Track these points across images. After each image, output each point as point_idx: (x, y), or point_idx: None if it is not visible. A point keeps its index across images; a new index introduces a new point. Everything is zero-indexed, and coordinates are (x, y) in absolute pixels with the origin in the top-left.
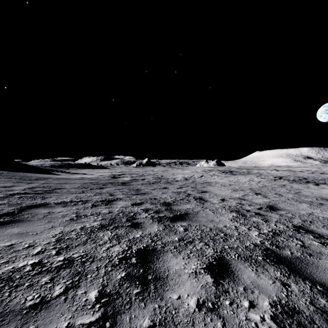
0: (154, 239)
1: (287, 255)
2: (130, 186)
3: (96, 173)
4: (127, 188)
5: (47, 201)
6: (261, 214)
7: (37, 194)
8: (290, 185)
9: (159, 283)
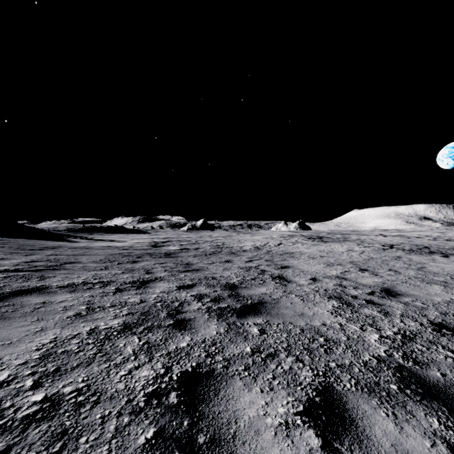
0: (210, 351)
1: (437, 379)
2: (177, 258)
3: (130, 240)
4: (172, 262)
5: (47, 282)
6: (375, 303)
7: (35, 272)
8: (407, 257)
9: (218, 453)
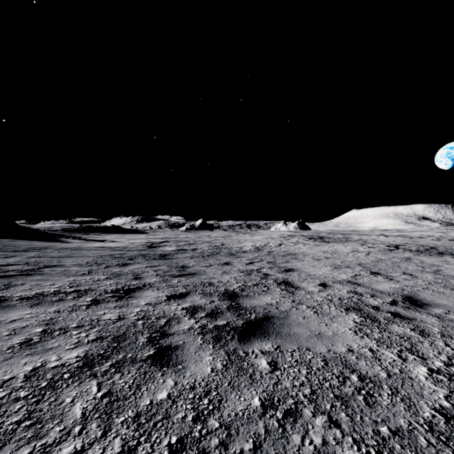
0: (200, 408)
1: None
2: (172, 260)
3: (126, 240)
4: (166, 265)
5: (9, 292)
6: (403, 316)
7: (2, 278)
8: (418, 259)
9: None
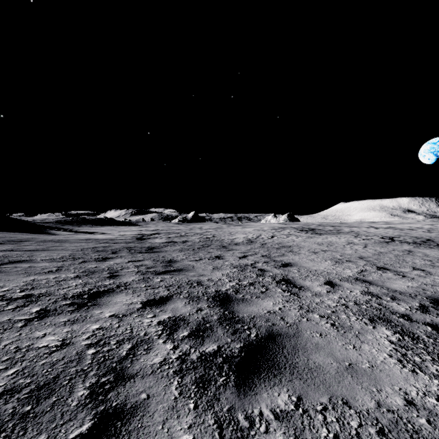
0: None
1: None
2: (159, 254)
3: (117, 232)
4: (152, 259)
5: None
6: None
7: None
8: (420, 252)
9: None
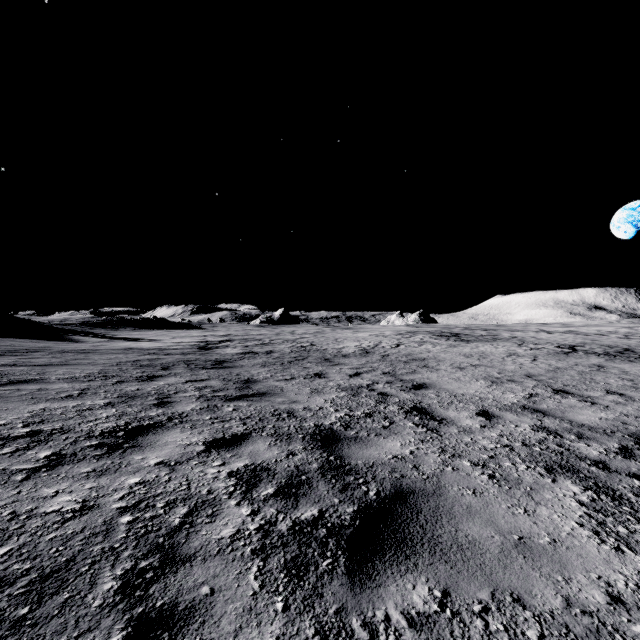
0: None
1: None
2: (232, 370)
3: (170, 338)
4: (221, 378)
5: None
6: None
7: None
8: (616, 367)
9: None
